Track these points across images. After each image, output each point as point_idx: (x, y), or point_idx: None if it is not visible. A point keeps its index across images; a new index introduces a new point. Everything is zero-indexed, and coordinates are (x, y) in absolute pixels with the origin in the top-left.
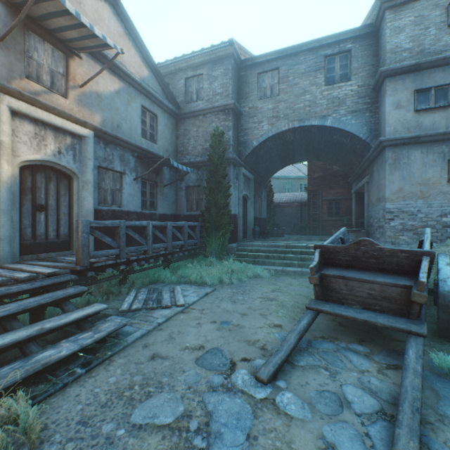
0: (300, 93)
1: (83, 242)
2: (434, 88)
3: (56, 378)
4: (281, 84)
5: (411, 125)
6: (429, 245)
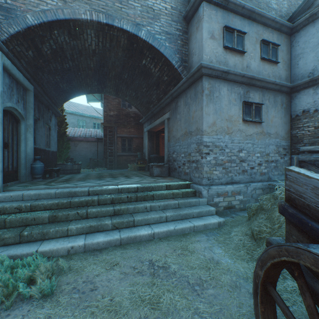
0: None
1: None
2: (236, 32)
3: None
4: None
5: (221, 60)
6: None
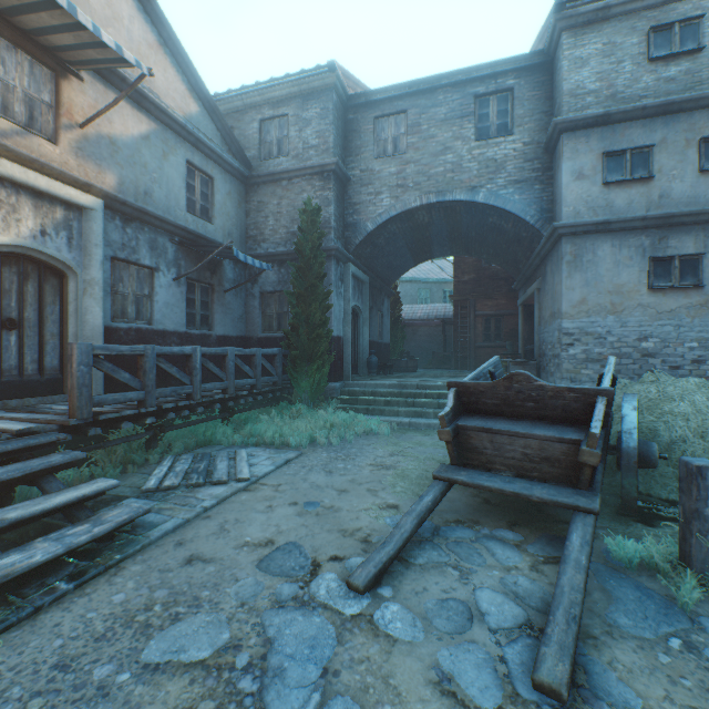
0: (439, 150)
1: (80, 380)
2: (631, 151)
3: (23, 599)
4: (410, 136)
5: (598, 205)
6: (613, 382)
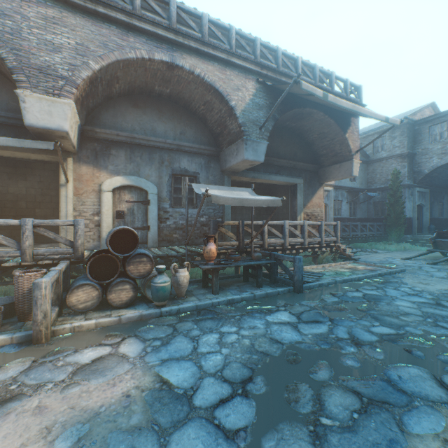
0: None
1: (340, 229)
2: None
3: None
4: None
5: None
6: None
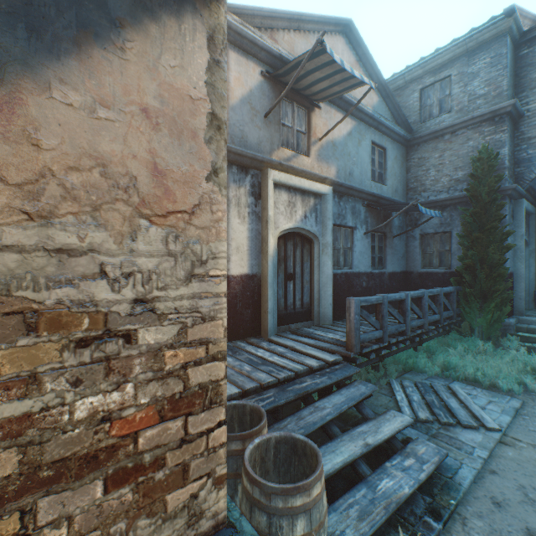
0: None
1: (355, 326)
2: None
3: (412, 526)
4: None
5: None
6: None
